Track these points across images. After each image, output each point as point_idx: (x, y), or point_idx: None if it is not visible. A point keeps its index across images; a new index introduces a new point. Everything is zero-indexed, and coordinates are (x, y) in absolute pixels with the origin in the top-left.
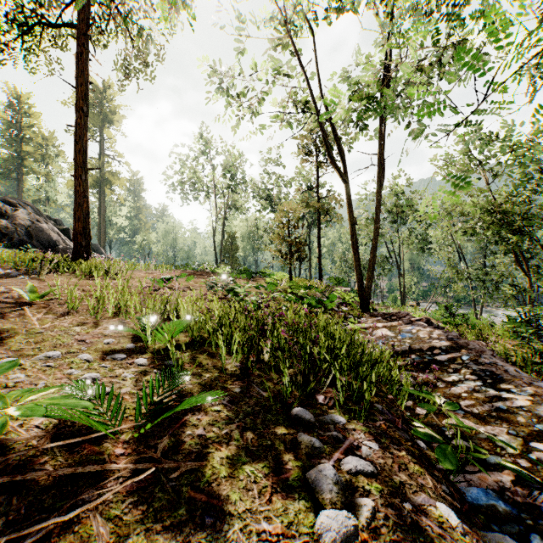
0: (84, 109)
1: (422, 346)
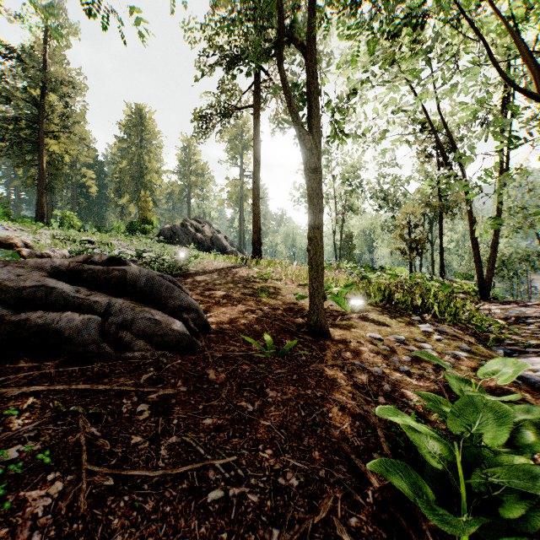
0: (258, 160)
1: (519, 315)
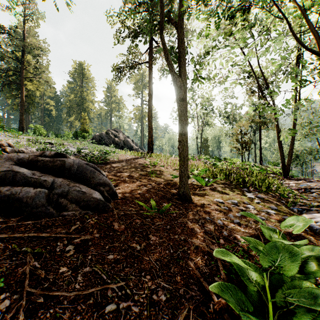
0: (151, 94)
1: (306, 187)
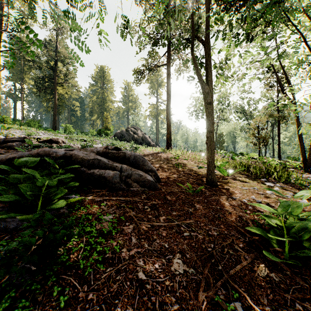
0: (169, 94)
1: None
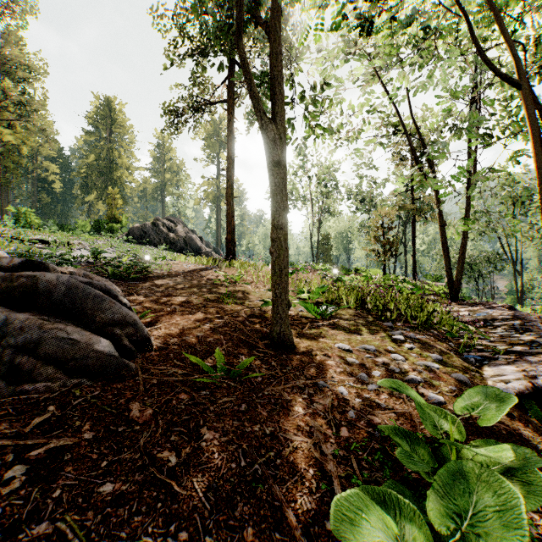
0: (232, 157)
1: (487, 318)
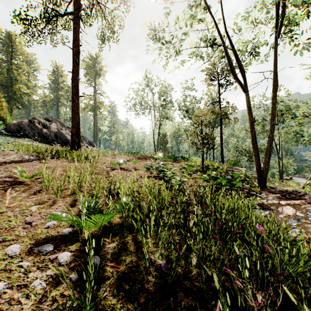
0: (77, 61)
1: None
